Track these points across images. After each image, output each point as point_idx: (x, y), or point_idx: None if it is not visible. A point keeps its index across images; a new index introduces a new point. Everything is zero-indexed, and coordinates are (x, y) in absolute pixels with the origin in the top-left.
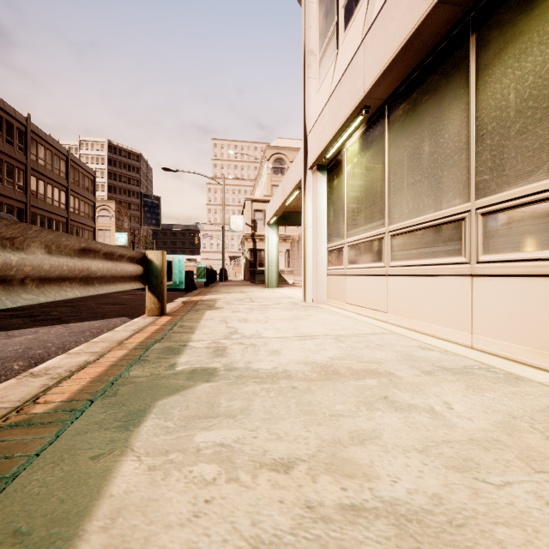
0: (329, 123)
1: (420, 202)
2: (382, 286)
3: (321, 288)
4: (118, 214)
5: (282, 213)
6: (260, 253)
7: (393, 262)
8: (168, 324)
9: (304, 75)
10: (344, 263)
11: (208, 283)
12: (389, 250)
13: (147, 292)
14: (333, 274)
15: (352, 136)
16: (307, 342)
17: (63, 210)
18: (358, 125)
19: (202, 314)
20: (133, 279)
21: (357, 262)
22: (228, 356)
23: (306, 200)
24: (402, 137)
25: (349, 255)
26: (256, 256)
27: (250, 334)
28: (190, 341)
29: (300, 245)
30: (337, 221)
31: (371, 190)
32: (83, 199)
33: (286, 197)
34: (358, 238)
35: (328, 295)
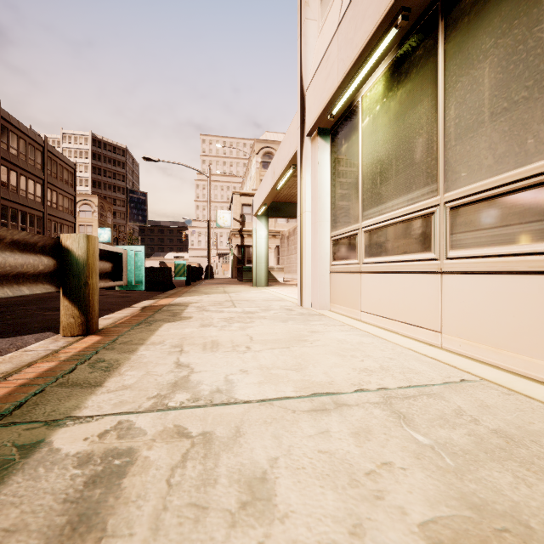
0: (339, 59)
1: (528, 138)
2: (430, 290)
3: (323, 289)
4: (101, 209)
5: (272, 203)
6: (248, 249)
7: (455, 250)
8: (77, 357)
9: (301, 17)
10: (358, 256)
11: (190, 281)
12: (447, 231)
13: (61, 299)
14: (340, 272)
15: (371, 76)
16: (332, 423)
17: (38, 203)
18: (383, 53)
19: (152, 330)
20: (31, 278)
21: (380, 254)
22: (110, 524)
23: (303, 176)
24: (479, 37)
25: (367, 244)
26: (244, 252)
27: (211, 387)
28: (64, 423)
29: (290, 241)
30: (347, 200)
31: (408, 143)
32: (62, 192)
33: (277, 180)
34: (383, 219)
35: (333, 299)
